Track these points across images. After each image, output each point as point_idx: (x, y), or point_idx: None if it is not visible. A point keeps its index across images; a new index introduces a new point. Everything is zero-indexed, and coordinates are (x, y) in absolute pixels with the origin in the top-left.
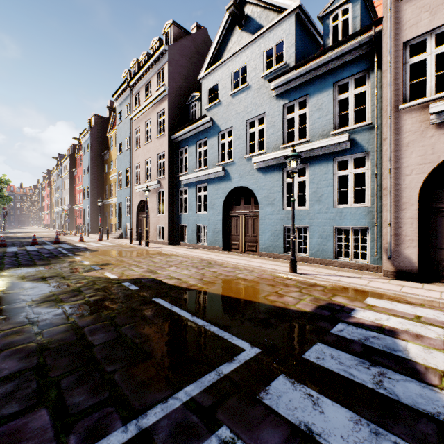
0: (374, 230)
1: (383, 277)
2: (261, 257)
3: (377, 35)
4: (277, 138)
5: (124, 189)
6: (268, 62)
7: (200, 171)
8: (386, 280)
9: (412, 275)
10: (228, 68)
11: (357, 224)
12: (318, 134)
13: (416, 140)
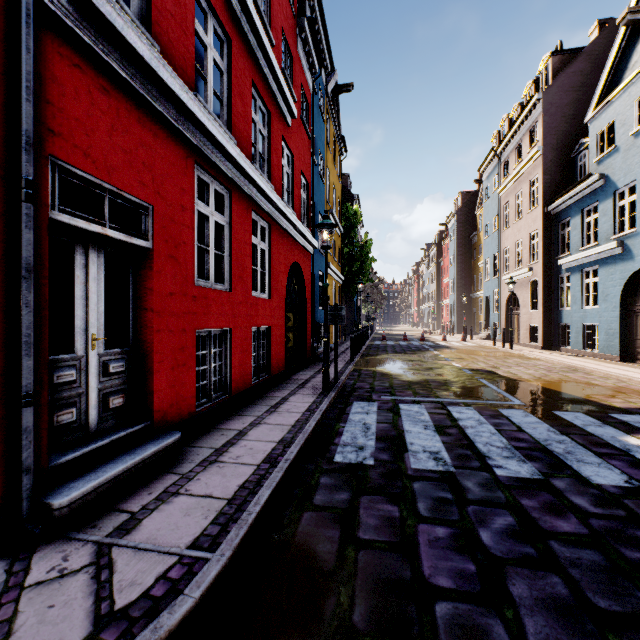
0: None
1: None
2: None
3: None
4: None
5: (491, 280)
6: None
7: (586, 249)
8: None
9: None
10: (628, 96)
11: None
12: None
13: None
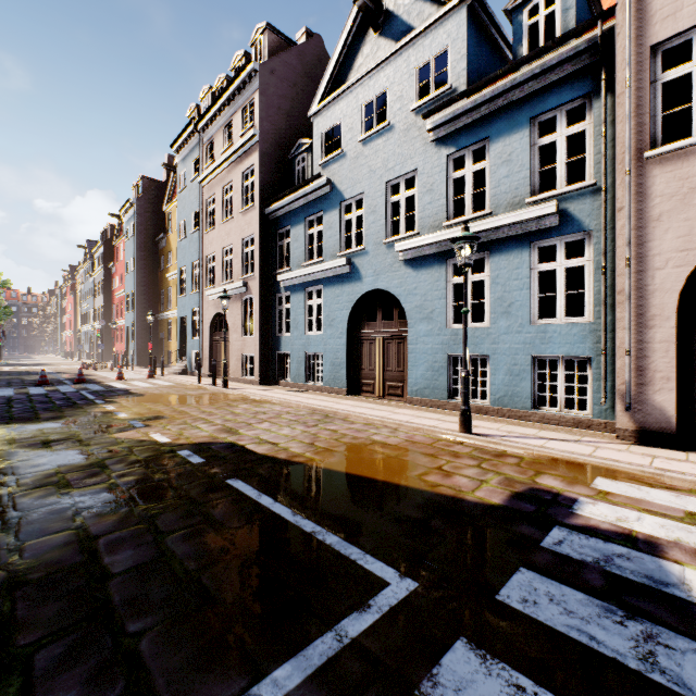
0: (600, 362)
1: (616, 440)
2: (411, 406)
3: (606, 36)
4: (438, 210)
5: (190, 296)
6: (420, 89)
7: (310, 265)
8: (622, 446)
9: (667, 437)
10: (357, 97)
11: (571, 351)
12: (506, 202)
13: (674, 210)
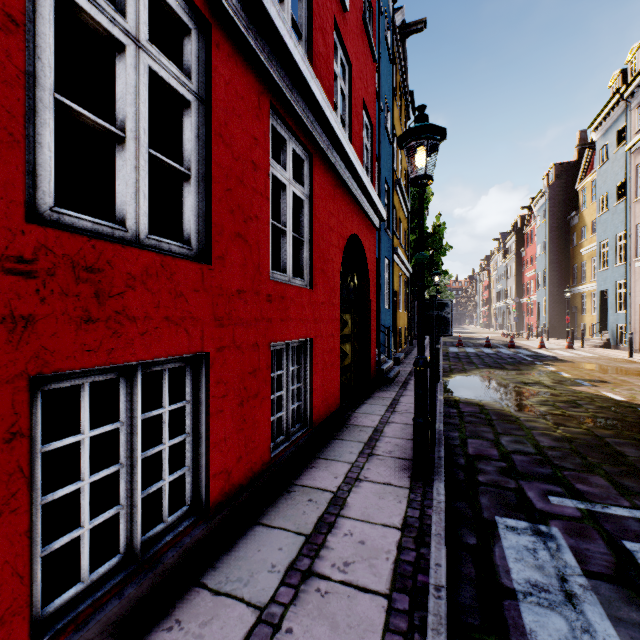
0: None
1: None
2: None
3: None
4: None
5: (611, 269)
6: None
7: None
8: None
9: None
10: None
11: None
12: None
13: None
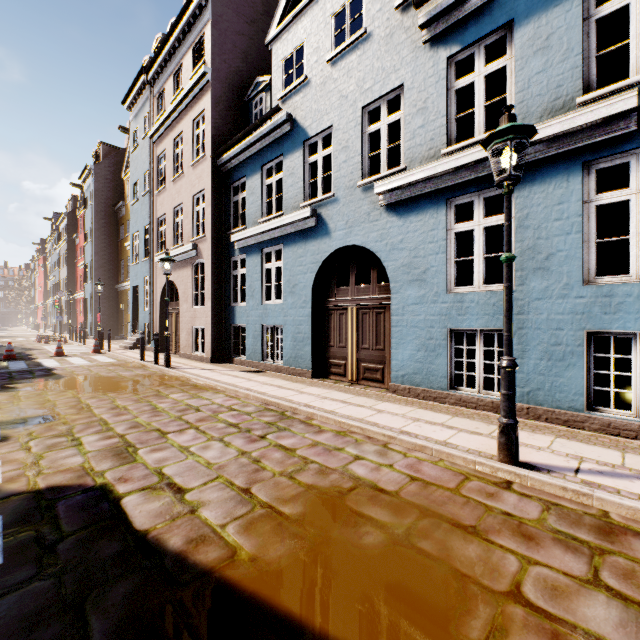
0: None
1: None
2: (397, 397)
3: None
4: (433, 134)
5: (141, 263)
6: None
7: (268, 221)
8: None
9: None
10: (324, 8)
11: None
12: (541, 109)
13: None
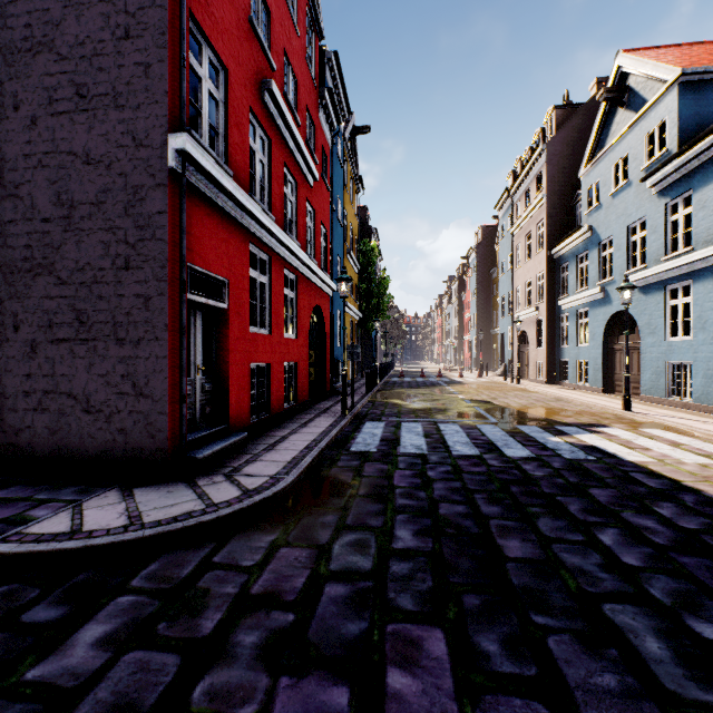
0: None
1: None
2: (637, 401)
3: None
4: (658, 248)
5: (506, 317)
6: None
7: (580, 292)
8: None
9: None
10: (608, 161)
11: None
12: (702, 240)
13: None
